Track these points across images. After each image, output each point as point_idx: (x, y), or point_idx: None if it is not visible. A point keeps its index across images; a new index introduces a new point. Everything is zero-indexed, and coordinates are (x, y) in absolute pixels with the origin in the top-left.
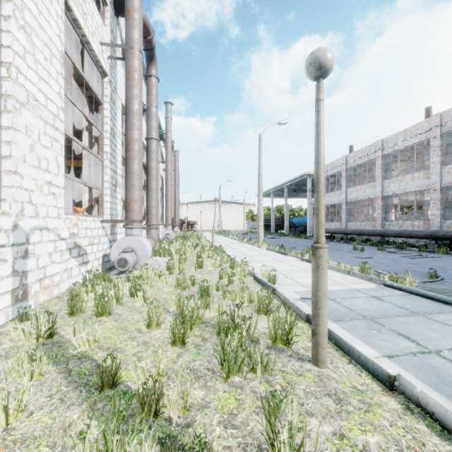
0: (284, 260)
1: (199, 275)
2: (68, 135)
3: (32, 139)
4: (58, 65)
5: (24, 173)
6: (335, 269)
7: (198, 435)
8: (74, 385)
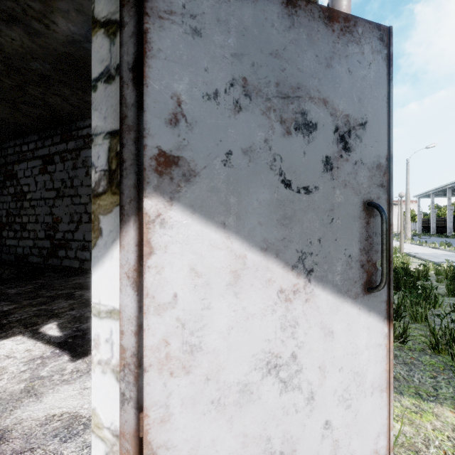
0: (417, 247)
1: None
2: None
3: None
4: None
5: None
6: (444, 250)
7: None
8: None
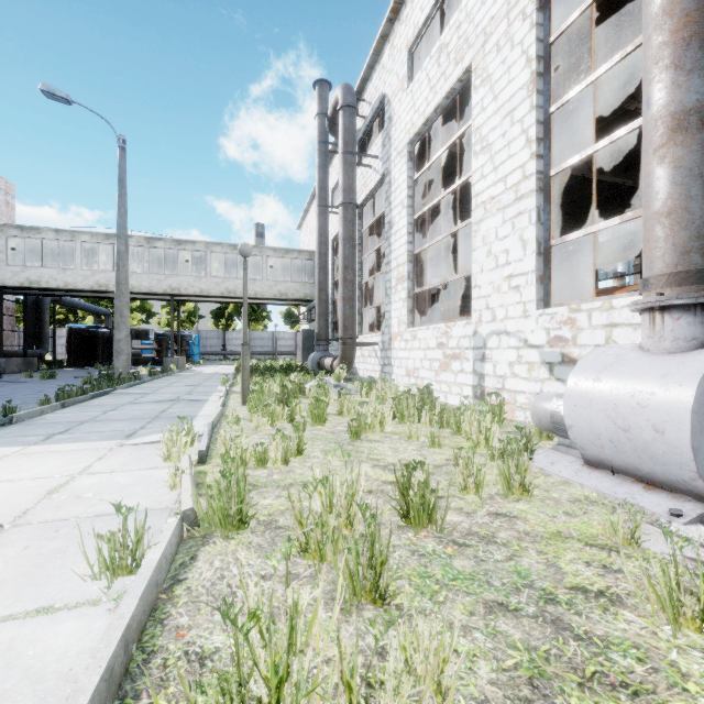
0: None
1: (373, 473)
2: (573, 162)
3: (490, 243)
4: (524, 107)
5: (482, 282)
6: None
7: (302, 383)
8: (358, 401)
